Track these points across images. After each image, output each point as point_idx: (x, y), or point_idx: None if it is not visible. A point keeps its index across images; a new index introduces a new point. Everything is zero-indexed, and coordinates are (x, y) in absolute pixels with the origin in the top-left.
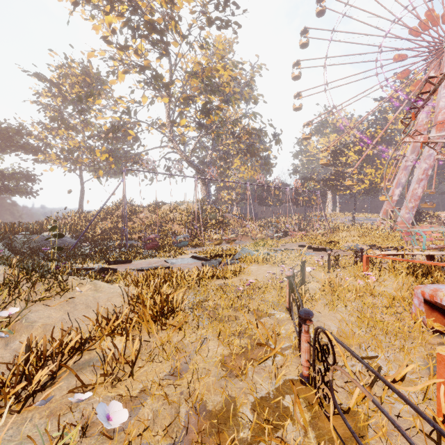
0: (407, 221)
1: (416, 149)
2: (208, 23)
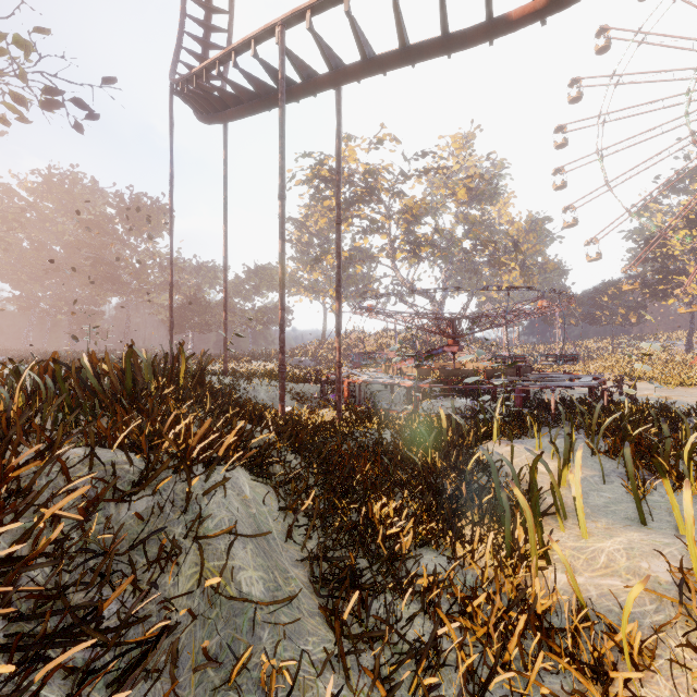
0: None
1: None
2: (407, 179)
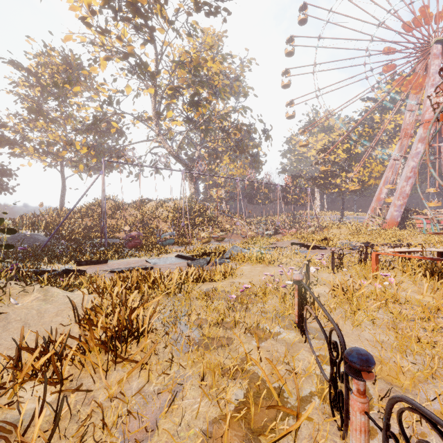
0: (396, 219)
1: (403, 147)
2: (196, 9)
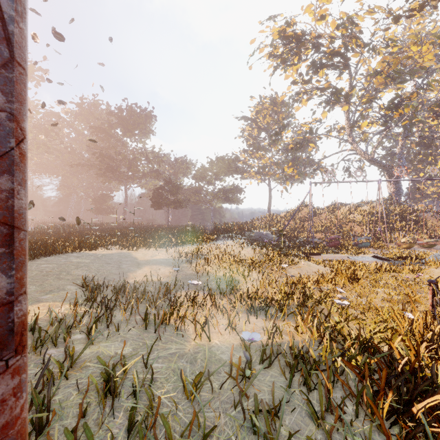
0: None
1: None
2: (394, 22)
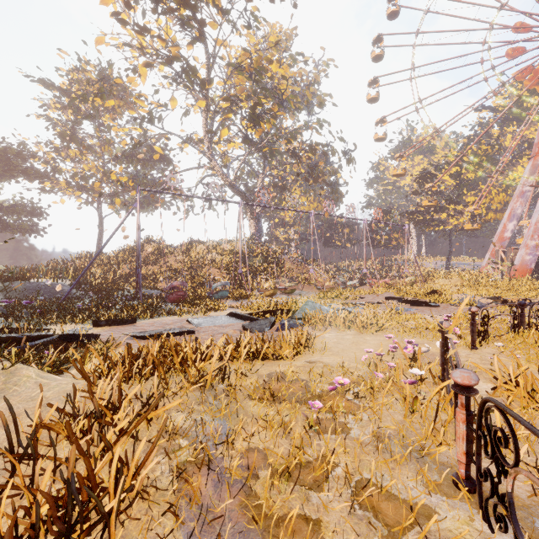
0: (529, 265)
1: (537, 168)
2: None
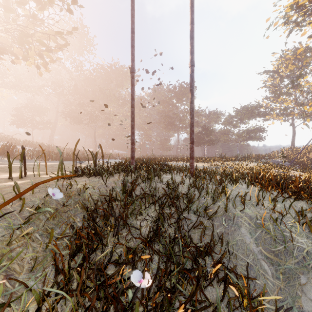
0: None
1: None
2: None
